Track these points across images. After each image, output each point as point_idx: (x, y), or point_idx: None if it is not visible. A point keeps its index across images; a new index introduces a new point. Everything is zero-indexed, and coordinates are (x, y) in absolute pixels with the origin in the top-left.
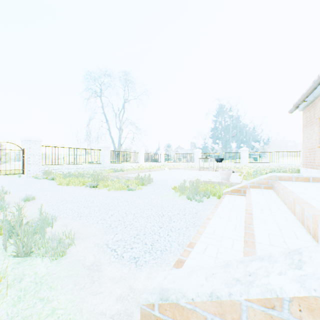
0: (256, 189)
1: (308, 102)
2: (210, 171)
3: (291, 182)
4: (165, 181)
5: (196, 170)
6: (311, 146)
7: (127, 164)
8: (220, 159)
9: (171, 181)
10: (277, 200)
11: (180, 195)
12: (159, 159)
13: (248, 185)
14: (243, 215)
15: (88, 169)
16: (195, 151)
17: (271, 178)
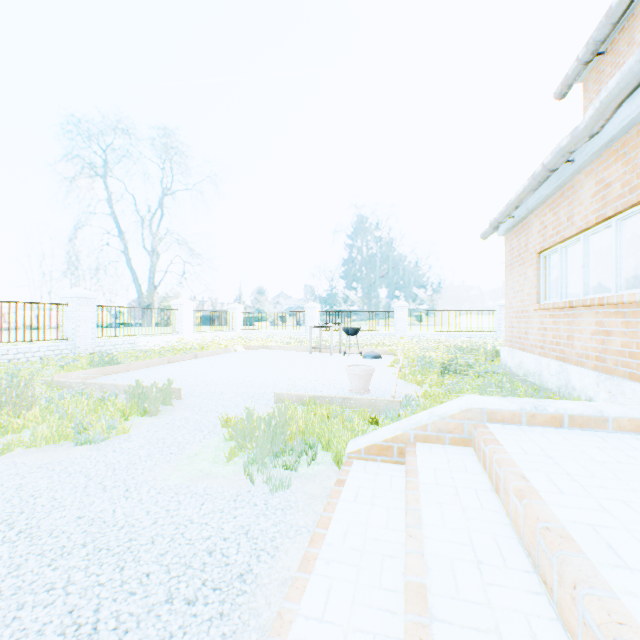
0: (433, 450)
1: (517, 220)
2: (334, 355)
3: (521, 429)
4: (216, 393)
5: (305, 350)
6: (521, 306)
7: (146, 338)
8: (354, 330)
9: (231, 395)
10: (505, 531)
11: (233, 455)
12: (231, 324)
13: (412, 434)
14: (396, 635)
15: (23, 355)
16: (307, 308)
17: (470, 416)
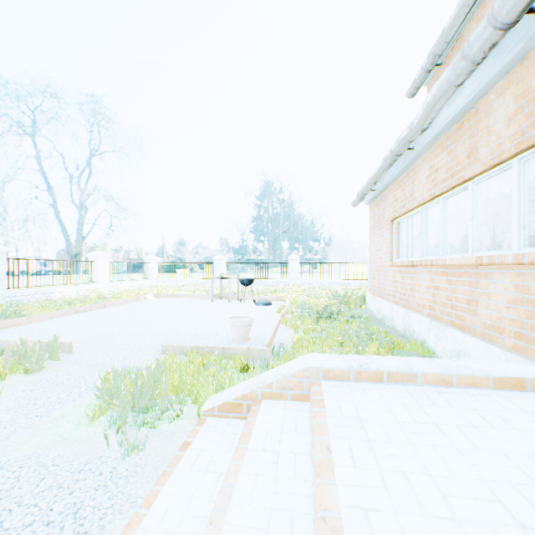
0: (274, 408)
1: (377, 193)
2: (232, 302)
3: (348, 386)
4: (108, 345)
5: (209, 298)
6: (380, 262)
7: (60, 288)
8: (249, 281)
9: (123, 346)
10: (305, 507)
11: (100, 415)
12: (148, 273)
13: (259, 392)
14: None
15: None
16: (215, 259)
17: (308, 374)
